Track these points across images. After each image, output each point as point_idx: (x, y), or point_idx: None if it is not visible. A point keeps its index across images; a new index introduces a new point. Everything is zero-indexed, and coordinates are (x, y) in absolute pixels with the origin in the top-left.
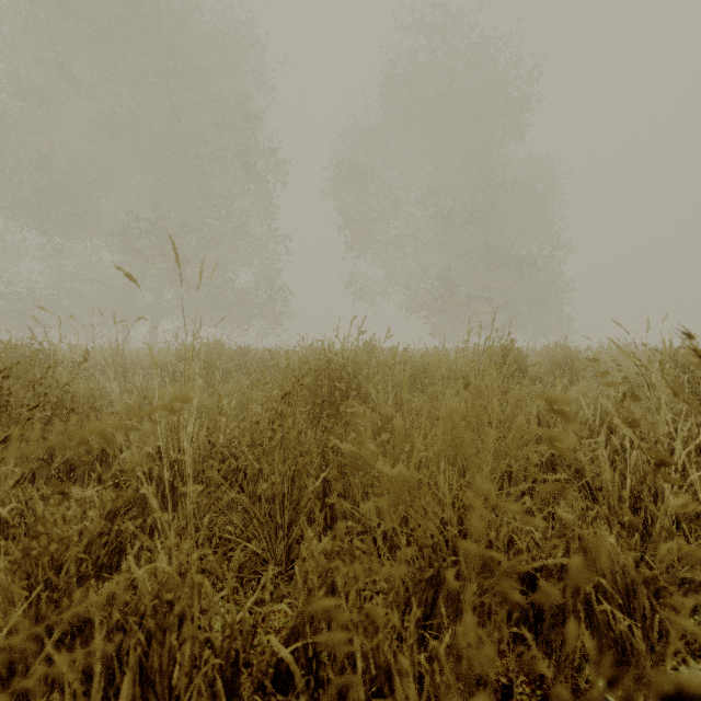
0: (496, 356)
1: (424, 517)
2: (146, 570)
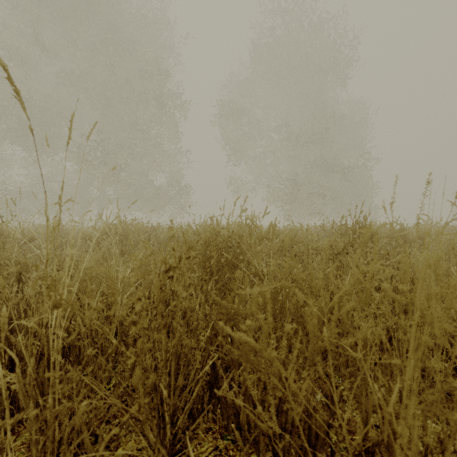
0: (351, 230)
1: (335, 422)
2: (21, 456)
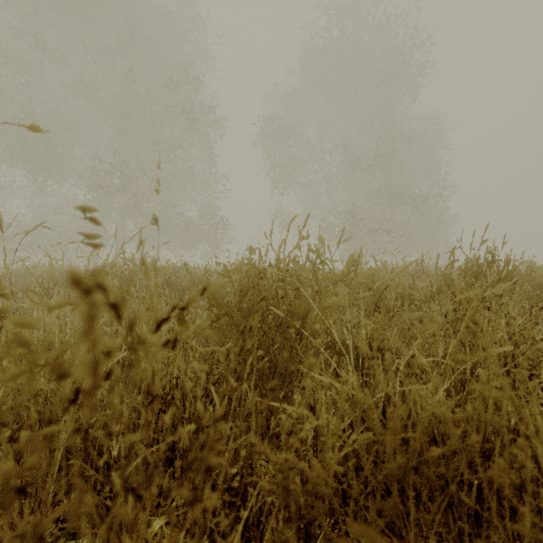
0: (467, 270)
1: None
2: None
